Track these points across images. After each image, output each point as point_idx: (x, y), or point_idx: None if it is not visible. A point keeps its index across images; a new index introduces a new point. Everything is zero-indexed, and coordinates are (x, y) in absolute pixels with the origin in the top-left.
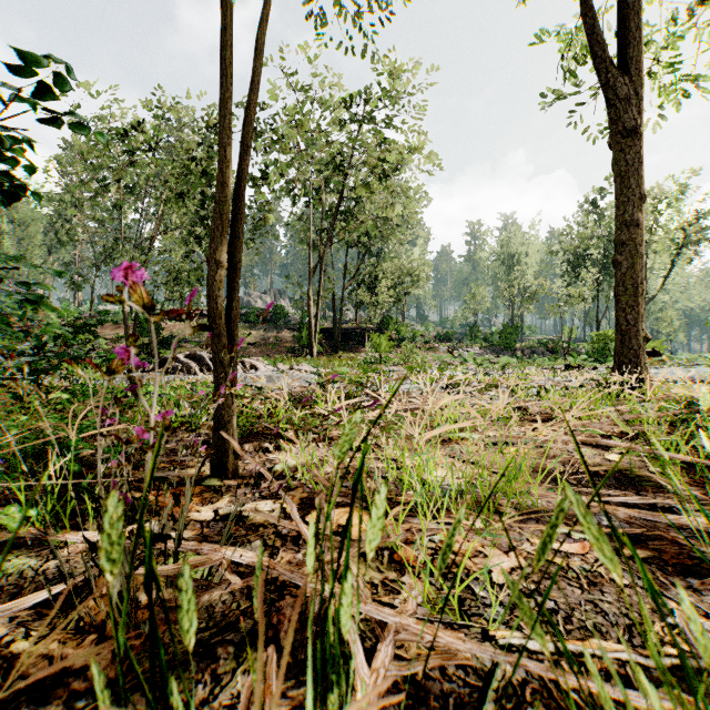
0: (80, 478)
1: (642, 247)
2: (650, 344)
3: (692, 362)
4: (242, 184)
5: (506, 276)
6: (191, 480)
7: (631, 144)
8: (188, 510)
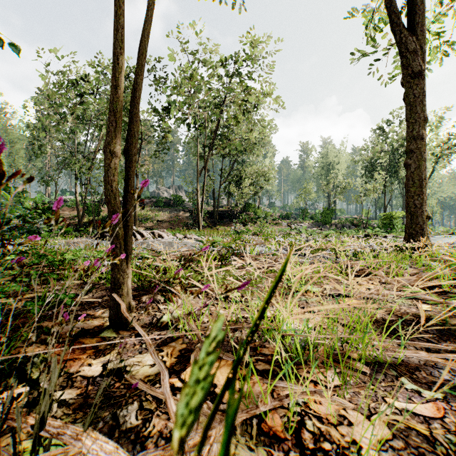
0: (2, 329)
1: (425, 154)
2: None
3: (447, 232)
4: (137, 94)
5: (325, 177)
6: (92, 331)
7: (417, 83)
8: (80, 364)
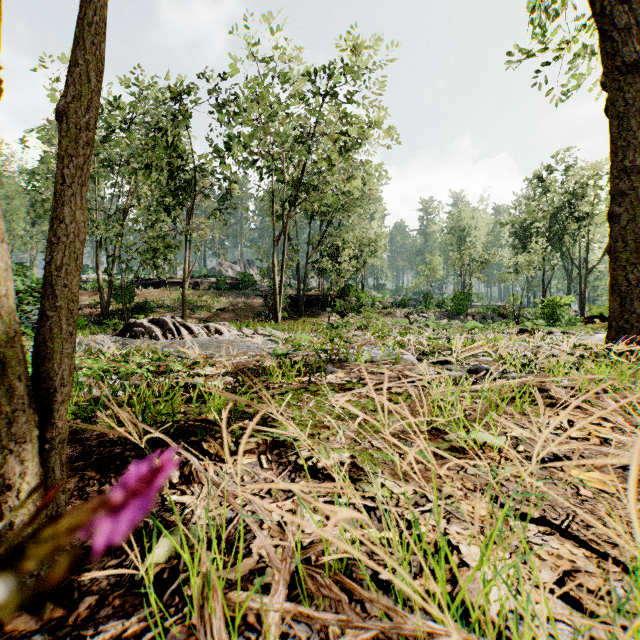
0: None
1: None
2: (596, 309)
3: None
4: None
5: (457, 248)
6: None
7: (630, 81)
8: None
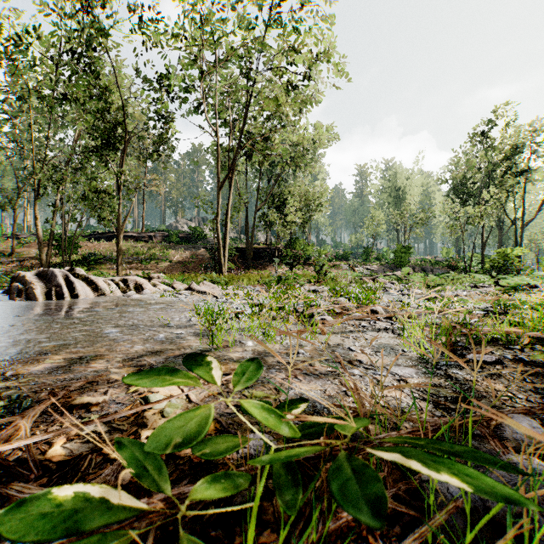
0: None
1: None
2: None
3: None
4: None
5: (393, 206)
6: None
7: None
8: None
